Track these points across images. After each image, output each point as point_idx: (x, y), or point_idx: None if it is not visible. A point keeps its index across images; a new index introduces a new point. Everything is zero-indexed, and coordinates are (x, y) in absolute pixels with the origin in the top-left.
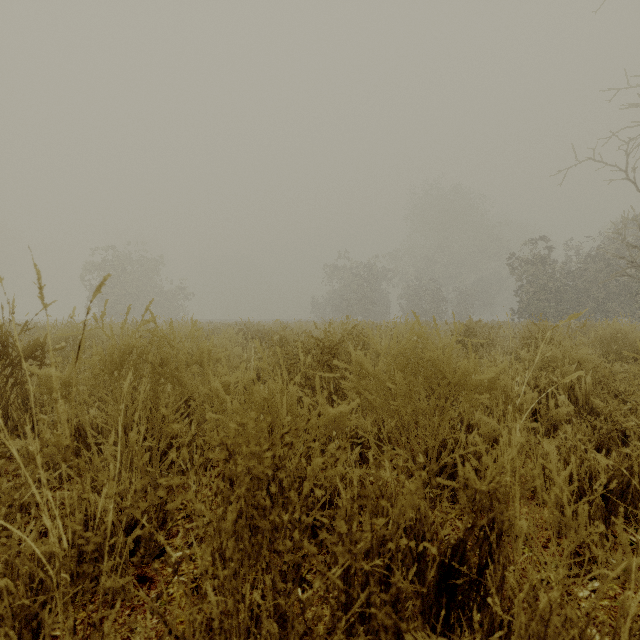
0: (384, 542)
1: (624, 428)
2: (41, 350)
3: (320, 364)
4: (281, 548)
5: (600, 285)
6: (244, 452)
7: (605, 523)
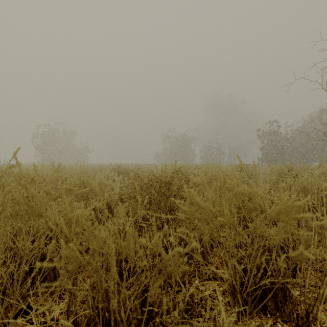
0: None
1: None
2: None
3: (159, 194)
4: None
5: (303, 145)
6: None
7: None
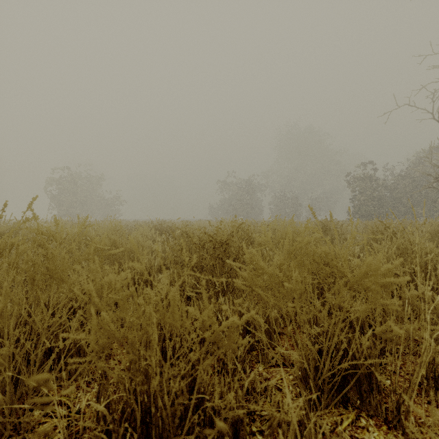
0: None
1: None
2: None
3: (212, 257)
4: None
5: (409, 195)
6: None
7: None
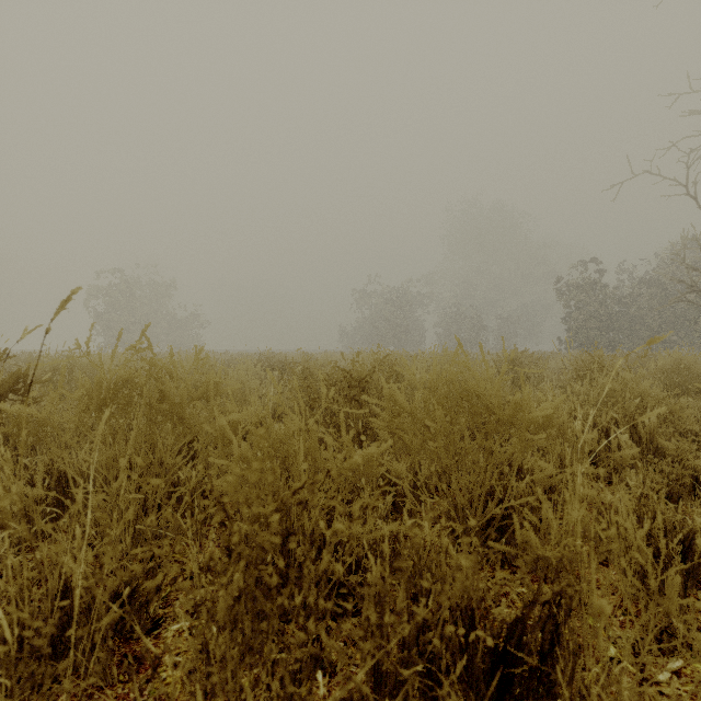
0: (425, 628)
1: (695, 472)
2: (23, 383)
3: (347, 399)
4: (291, 640)
5: (656, 312)
6: (244, 513)
7: (685, 588)
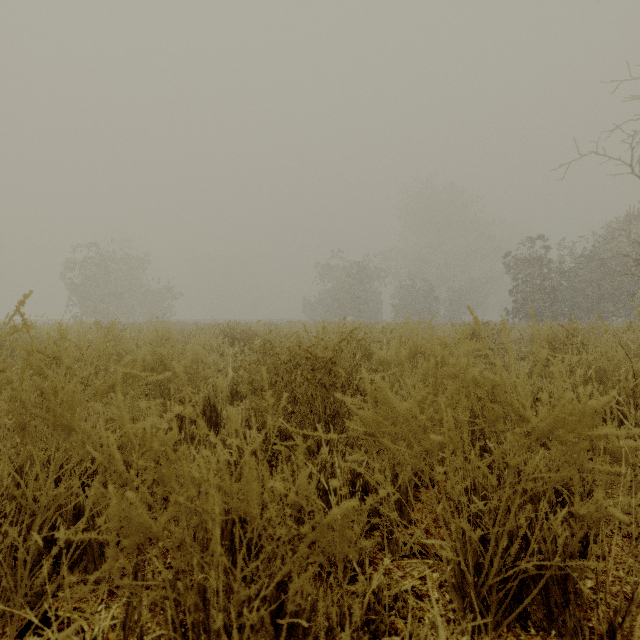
0: None
1: None
2: None
3: (311, 383)
4: None
5: (595, 285)
6: None
7: None
